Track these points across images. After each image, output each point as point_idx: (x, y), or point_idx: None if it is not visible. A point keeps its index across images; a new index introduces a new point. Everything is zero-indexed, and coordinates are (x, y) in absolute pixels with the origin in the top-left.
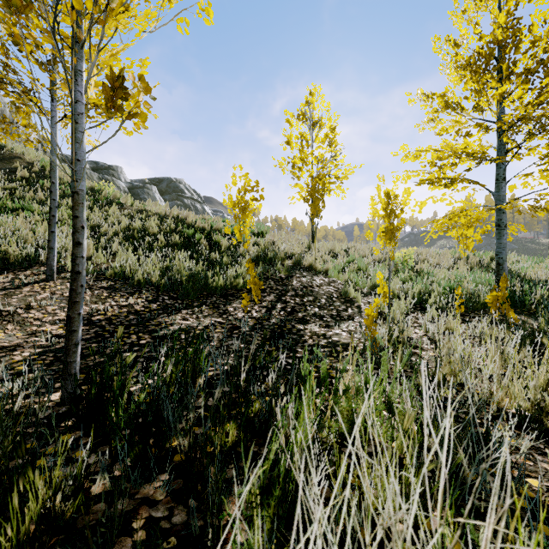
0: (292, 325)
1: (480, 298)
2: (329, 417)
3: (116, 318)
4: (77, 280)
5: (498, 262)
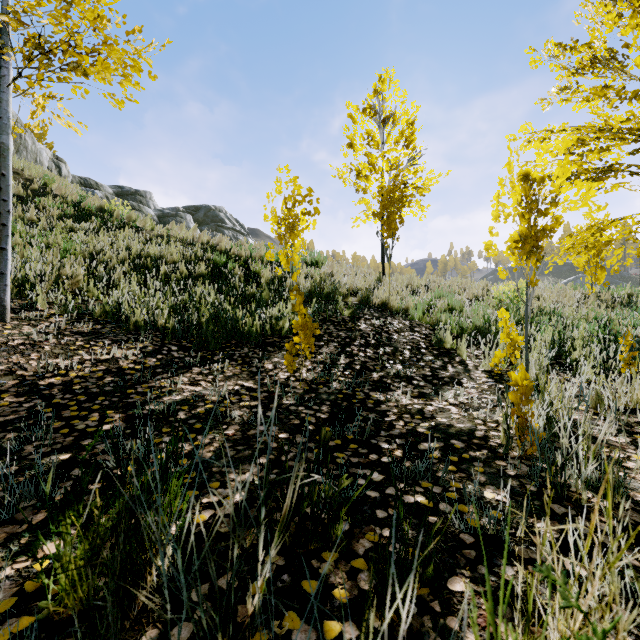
0: (366, 393)
1: None
2: None
3: (81, 382)
4: None
5: None
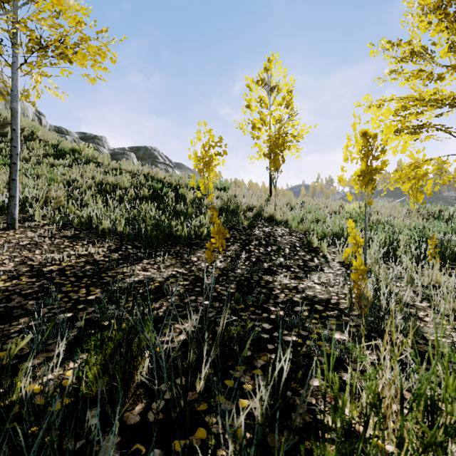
0: (259, 276)
1: (454, 248)
2: None
3: (70, 269)
4: None
5: None
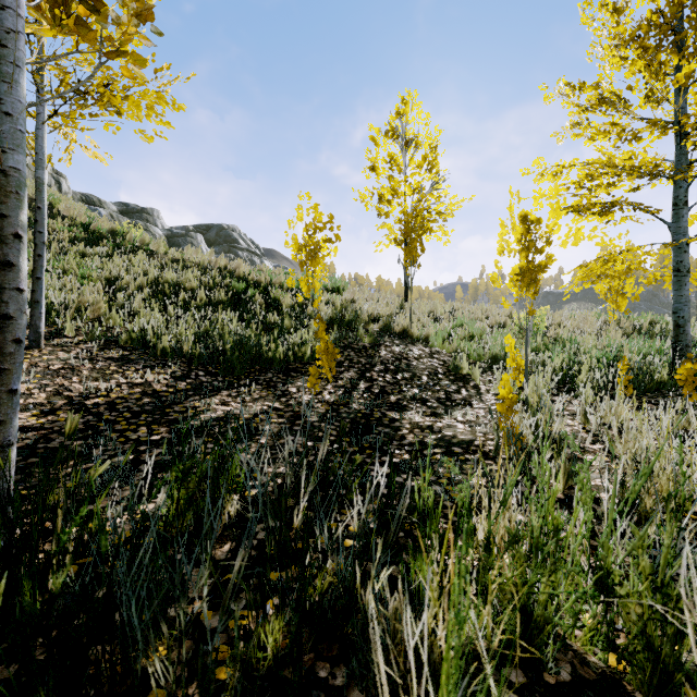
0: (383, 413)
1: (654, 375)
2: (492, 624)
3: (122, 402)
4: (5, 330)
5: (678, 324)
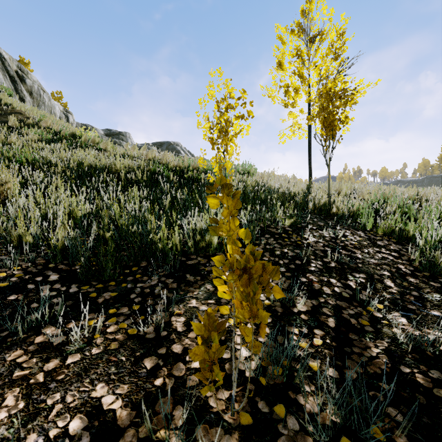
0: None
1: None
2: None
3: None
4: None
5: None
